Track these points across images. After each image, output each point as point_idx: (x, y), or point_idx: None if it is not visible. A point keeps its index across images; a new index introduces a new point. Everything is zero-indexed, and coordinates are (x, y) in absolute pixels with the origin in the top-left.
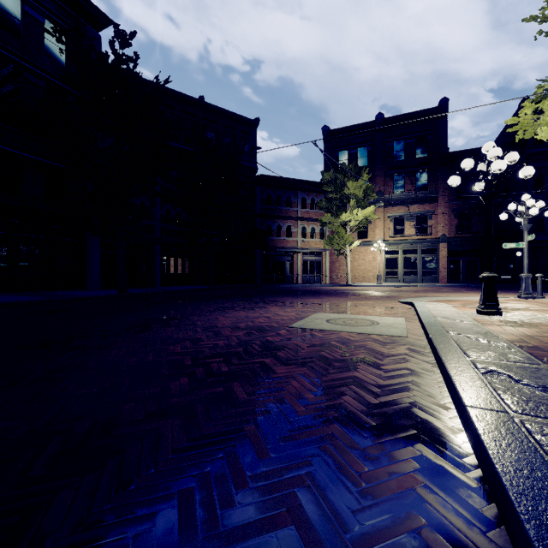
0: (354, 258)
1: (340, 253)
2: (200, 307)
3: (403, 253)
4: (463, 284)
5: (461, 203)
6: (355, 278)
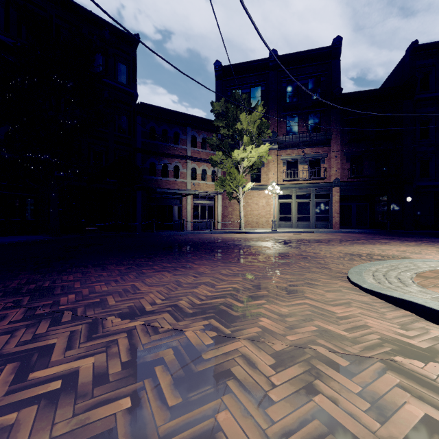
0: (247, 202)
1: (233, 197)
2: None
3: (297, 198)
4: (356, 230)
5: (353, 147)
6: (249, 224)
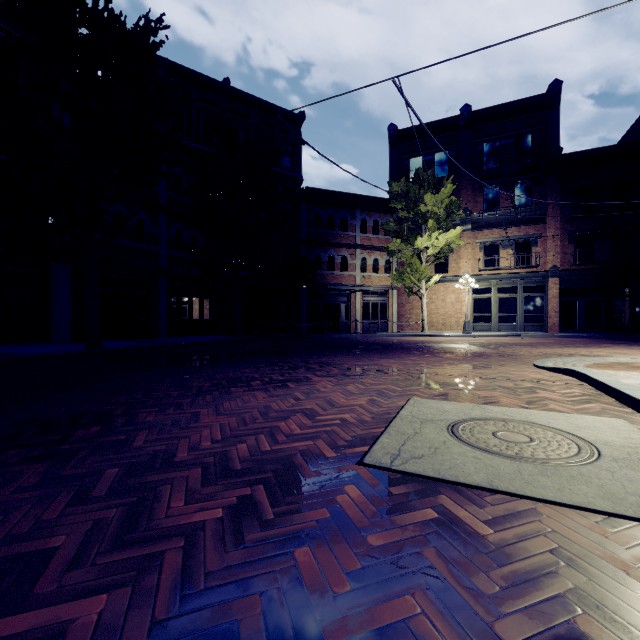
0: (430, 298)
1: (412, 293)
2: (190, 380)
3: (498, 292)
4: (583, 334)
5: (578, 223)
6: (432, 325)
